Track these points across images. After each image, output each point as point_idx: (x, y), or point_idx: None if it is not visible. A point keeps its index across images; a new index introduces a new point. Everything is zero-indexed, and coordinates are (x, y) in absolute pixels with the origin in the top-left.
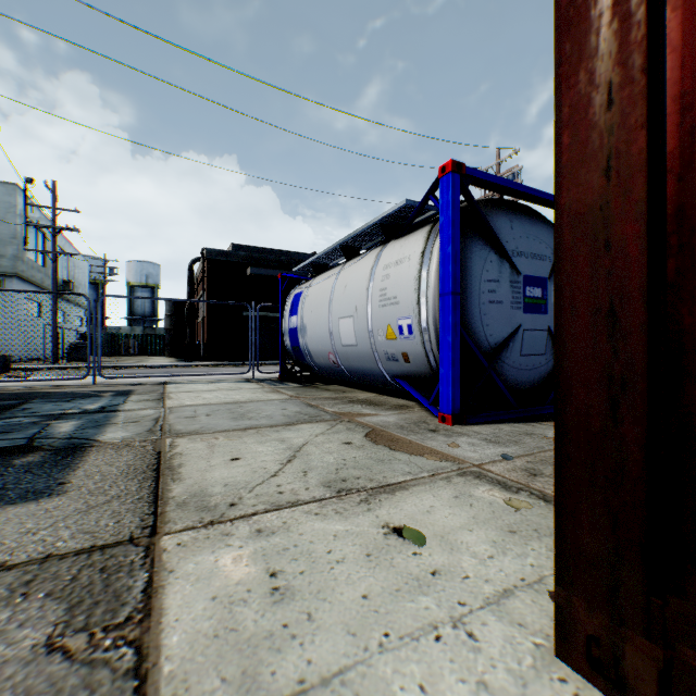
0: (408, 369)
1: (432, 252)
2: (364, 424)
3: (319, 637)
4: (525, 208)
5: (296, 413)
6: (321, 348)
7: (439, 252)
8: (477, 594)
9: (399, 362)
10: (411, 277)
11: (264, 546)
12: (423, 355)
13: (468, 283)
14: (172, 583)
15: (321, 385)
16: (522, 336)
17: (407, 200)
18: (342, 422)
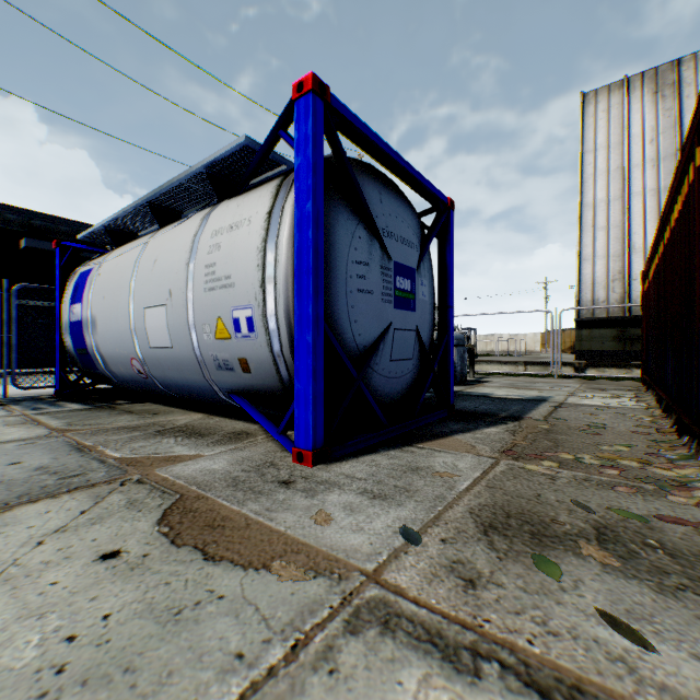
0: (248, 381)
1: (283, 212)
2: (168, 485)
3: None
4: (393, 183)
5: (34, 473)
6: (120, 351)
7: (294, 211)
8: None
9: (235, 372)
10: (252, 248)
11: None
12: (270, 361)
13: (332, 261)
14: None
15: (123, 404)
16: (393, 337)
17: (246, 137)
18: (124, 485)
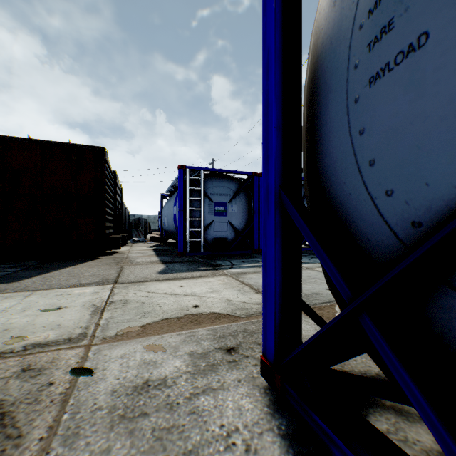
0: None
1: None
2: None
3: (37, 298)
4: None
5: (308, 293)
6: None
7: None
8: (4, 314)
9: None
10: None
11: (86, 293)
12: None
13: (327, 75)
14: (85, 287)
15: None
16: None
17: None
18: None
